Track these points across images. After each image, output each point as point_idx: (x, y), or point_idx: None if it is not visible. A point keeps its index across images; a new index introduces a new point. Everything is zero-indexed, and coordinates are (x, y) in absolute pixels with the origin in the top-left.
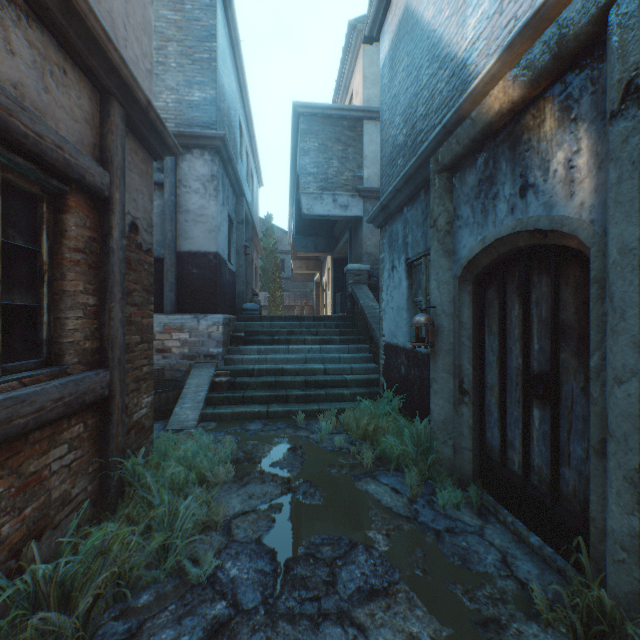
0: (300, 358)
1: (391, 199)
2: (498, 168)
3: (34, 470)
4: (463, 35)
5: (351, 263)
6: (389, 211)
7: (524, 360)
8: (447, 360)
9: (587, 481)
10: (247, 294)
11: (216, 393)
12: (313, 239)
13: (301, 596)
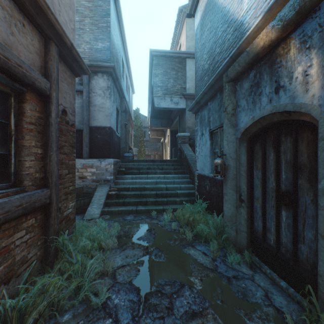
0: (153, 181)
1: (201, 98)
2: (262, 78)
3: (5, 245)
4: (241, 8)
5: (180, 132)
6: (200, 104)
7: (276, 184)
8: (232, 183)
9: (315, 252)
10: (126, 148)
11: (110, 200)
12: (160, 120)
13: (153, 316)
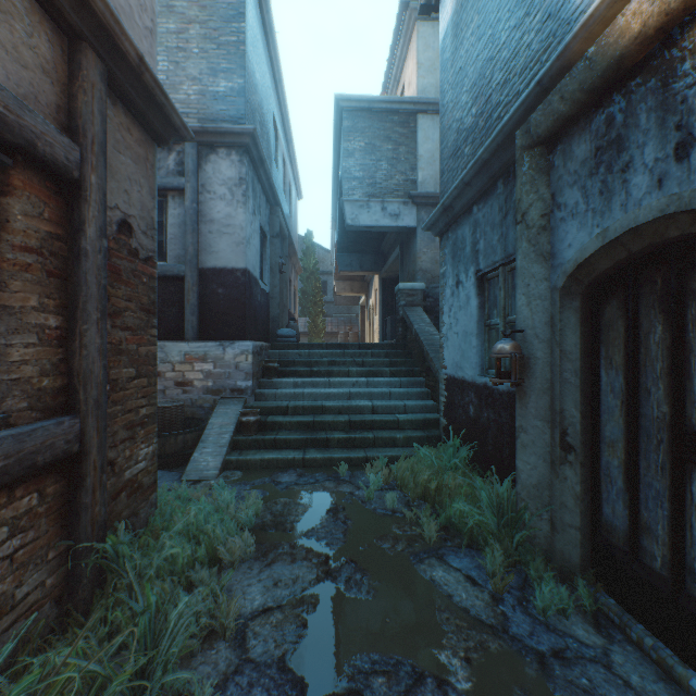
0: (343, 393)
1: (456, 197)
2: (632, 124)
3: None
4: None
5: (402, 282)
6: (453, 213)
7: (675, 408)
8: (542, 403)
9: None
10: (283, 319)
11: (243, 435)
12: (358, 256)
13: None
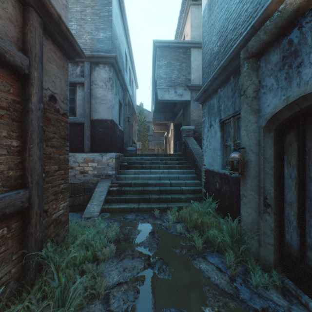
0: (157, 177)
1: (210, 85)
2: (303, 43)
3: None
4: None
5: (184, 126)
6: (208, 92)
7: None
8: (254, 183)
9: None
10: (129, 142)
11: (110, 196)
12: (163, 114)
13: None
